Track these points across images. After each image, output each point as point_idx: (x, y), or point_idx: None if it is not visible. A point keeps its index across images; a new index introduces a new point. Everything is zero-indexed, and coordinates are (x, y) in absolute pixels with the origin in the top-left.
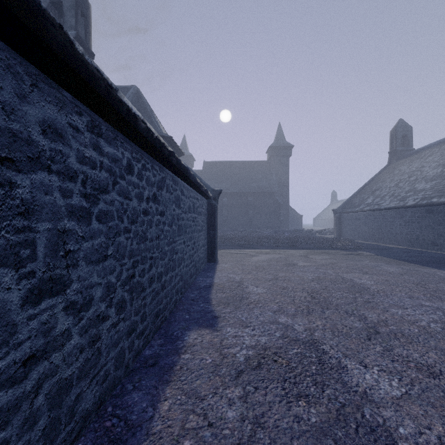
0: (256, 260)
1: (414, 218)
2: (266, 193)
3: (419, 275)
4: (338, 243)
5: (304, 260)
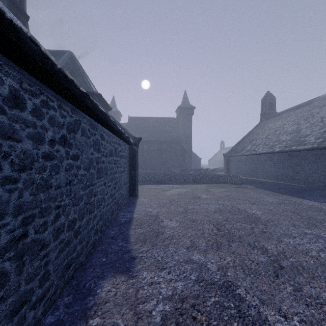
0: (169, 194)
1: (280, 160)
2: (175, 141)
3: (292, 204)
4: (229, 178)
5: (206, 193)
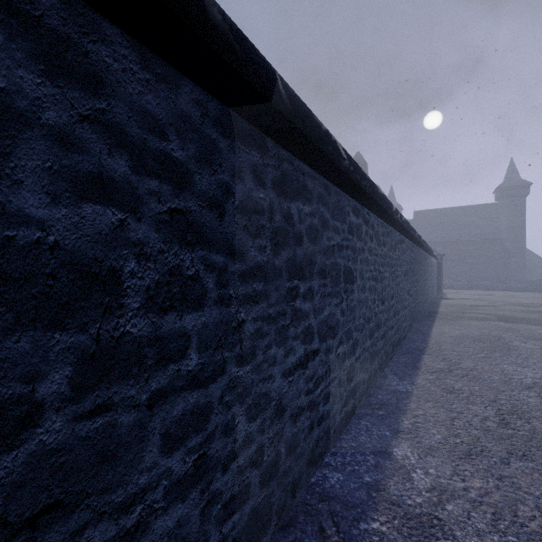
0: (468, 293)
1: None
2: (491, 240)
3: None
4: None
5: (503, 294)
